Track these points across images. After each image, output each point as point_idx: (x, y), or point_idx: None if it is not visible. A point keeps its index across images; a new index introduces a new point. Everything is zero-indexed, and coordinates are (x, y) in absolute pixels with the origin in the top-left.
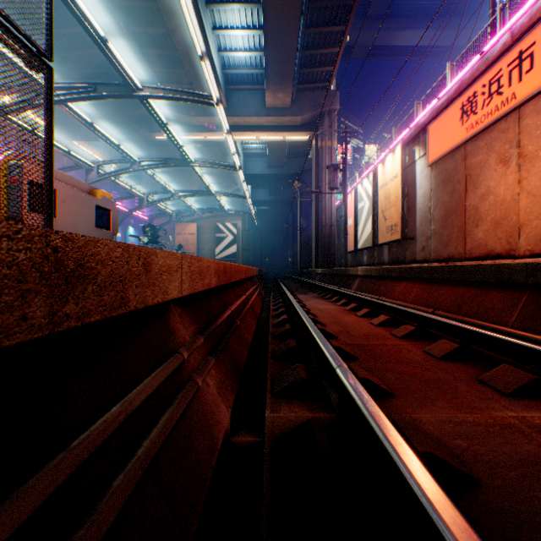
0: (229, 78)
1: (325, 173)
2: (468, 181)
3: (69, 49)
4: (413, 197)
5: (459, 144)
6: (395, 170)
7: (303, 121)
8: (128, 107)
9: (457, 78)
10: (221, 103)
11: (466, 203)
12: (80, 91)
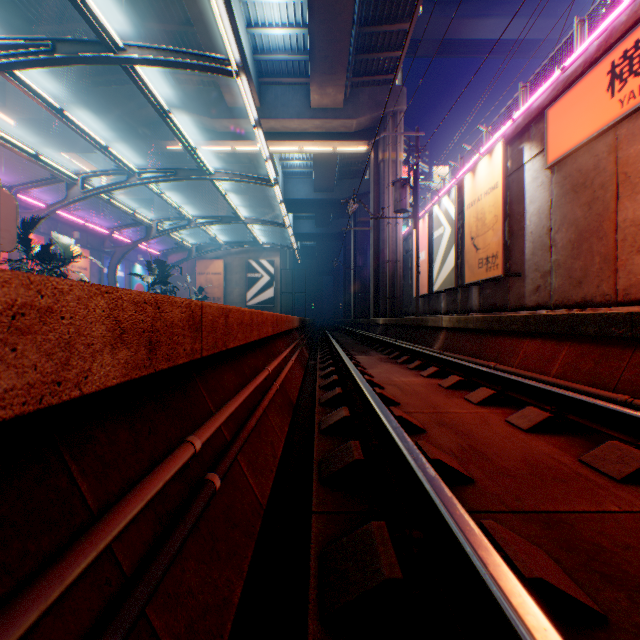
0: (262, 67)
1: (387, 194)
2: (622, 182)
3: (46, 22)
4: (520, 216)
5: (606, 126)
6: (493, 178)
7: (359, 126)
8: (130, 106)
9: (599, 29)
10: (244, 72)
11: (618, 217)
12: (31, 51)
